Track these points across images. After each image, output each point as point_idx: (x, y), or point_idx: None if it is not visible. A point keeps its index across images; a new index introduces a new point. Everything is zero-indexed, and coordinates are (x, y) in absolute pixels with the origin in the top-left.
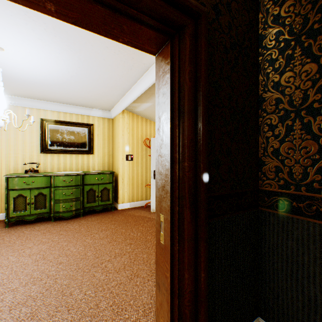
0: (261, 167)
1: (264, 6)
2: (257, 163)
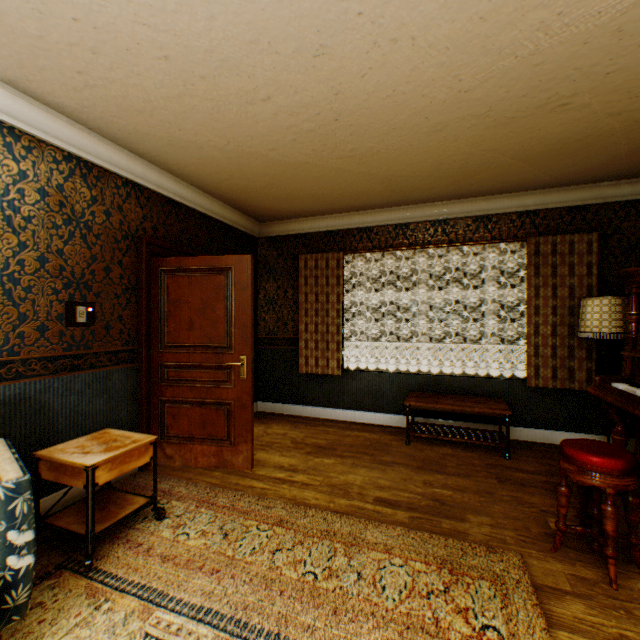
0: (259, 326)
1: (260, 247)
2: (257, 324)
